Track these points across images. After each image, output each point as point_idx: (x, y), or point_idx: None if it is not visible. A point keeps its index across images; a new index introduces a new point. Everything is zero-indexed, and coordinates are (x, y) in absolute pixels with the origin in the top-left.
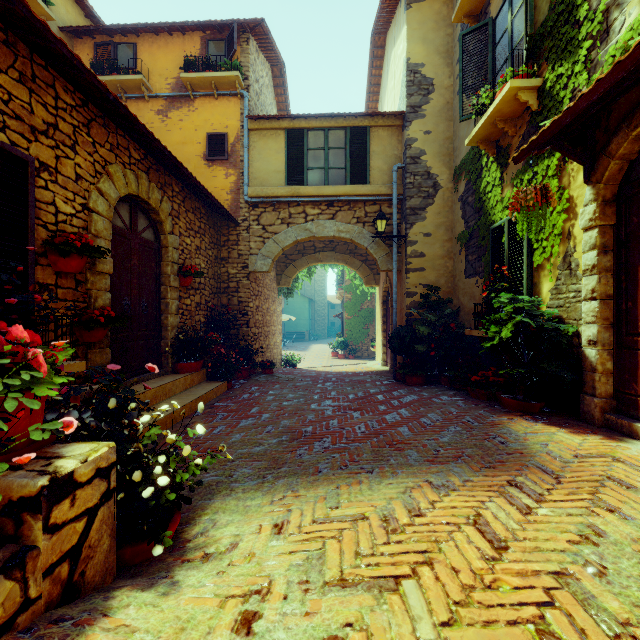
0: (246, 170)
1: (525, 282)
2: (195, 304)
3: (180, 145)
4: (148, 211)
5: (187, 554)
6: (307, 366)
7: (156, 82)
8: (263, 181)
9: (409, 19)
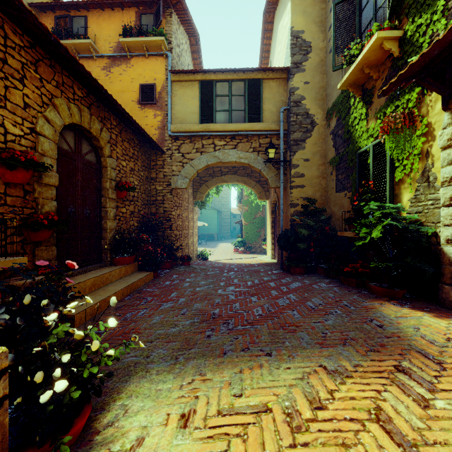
0: (169, 112)
1: (388, 193)
2: (130, 212)
3: (120, 93)
4: (90, 138)
5: (92, 451)
6: (216, 259)
7: (102, 45)
8: (182, 120)
9: None
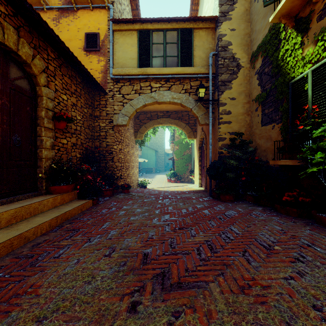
0: (111, 57)
1: None
2: (71, 144)
3: (68, 41)
4: (22, 64)
5: None
6: (153, 187)
7: None
8: (123, 65)
9: None
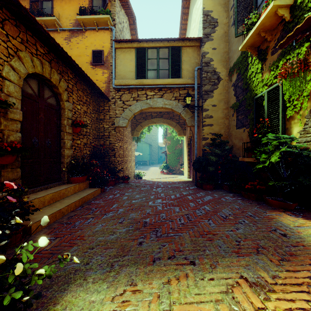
0: (113, 70)
1: (280, 128)
2: (83, 143)
3: (77, 57)
4: (51, 86)
5: None
6: (148, 178)
7: (64, 22)
8: (123, 76)
9: None
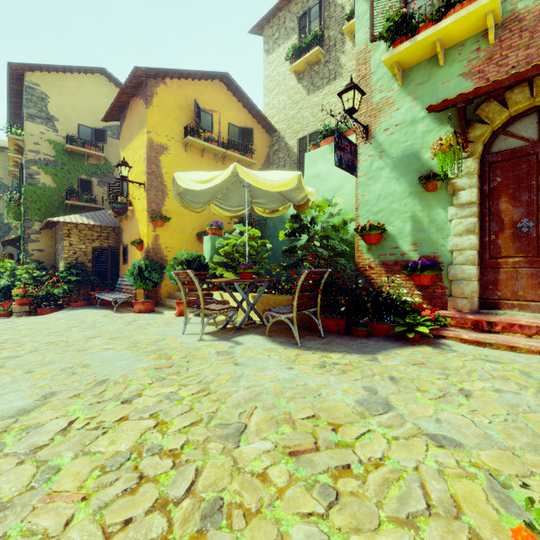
0: None
1: None
2: None
3: None
4: None
5: None
6: None
7: None
8: None
9: None
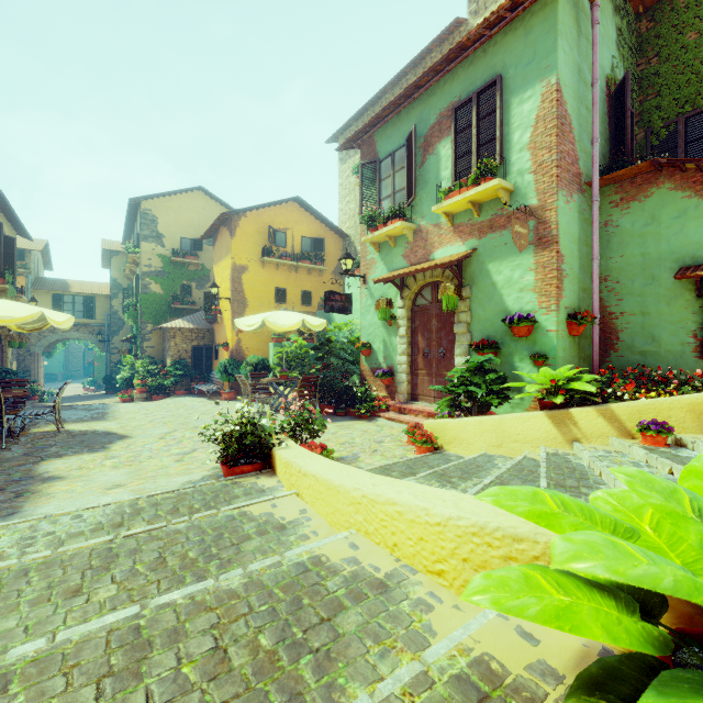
0: None
1: None
2: None
3: None
4: None
5: None
6: None
7: None
8: None
9: (112, 261)
